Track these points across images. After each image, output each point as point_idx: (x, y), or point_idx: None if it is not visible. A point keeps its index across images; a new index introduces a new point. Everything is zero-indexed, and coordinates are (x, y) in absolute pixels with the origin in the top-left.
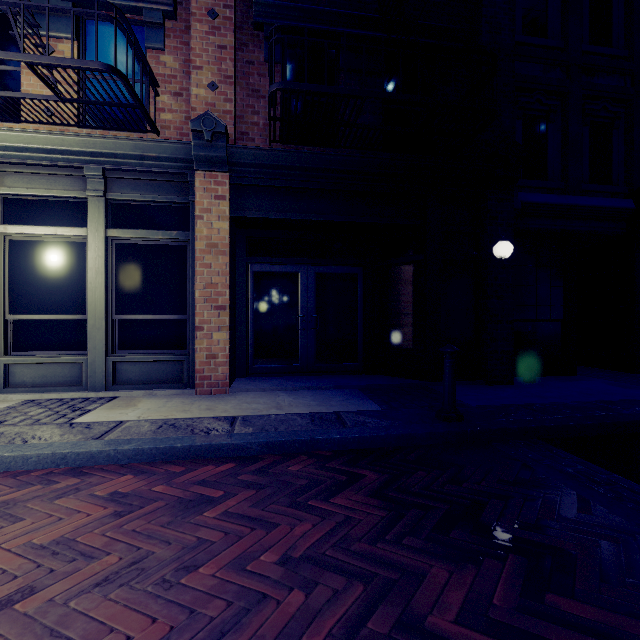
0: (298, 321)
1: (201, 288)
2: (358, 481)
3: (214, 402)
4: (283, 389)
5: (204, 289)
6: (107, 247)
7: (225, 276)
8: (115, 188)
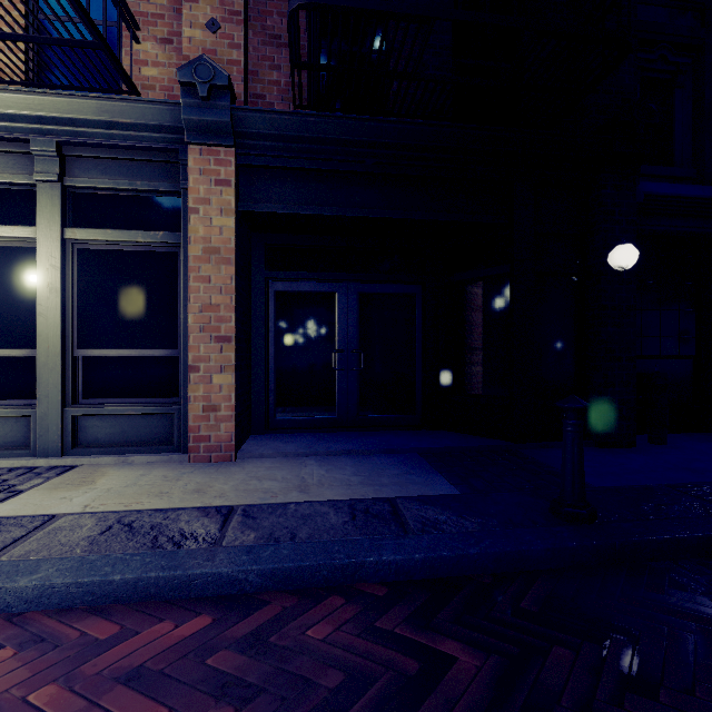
0: (335, 358)
1: (196, 311)
2: (442, 677)
3: (210, 477)
4: (313, 454)
5: (200, 313)
6: (65, 254)
7: (230, 294)
8: (76, 171)
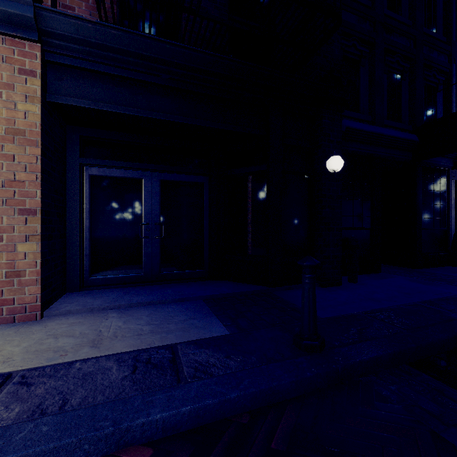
0: (142, 229)
1: None
2: None
3: (4, 339)
4: (116, 307)
5: (3, 187)
6: None
7: (35, 172)
8: None
